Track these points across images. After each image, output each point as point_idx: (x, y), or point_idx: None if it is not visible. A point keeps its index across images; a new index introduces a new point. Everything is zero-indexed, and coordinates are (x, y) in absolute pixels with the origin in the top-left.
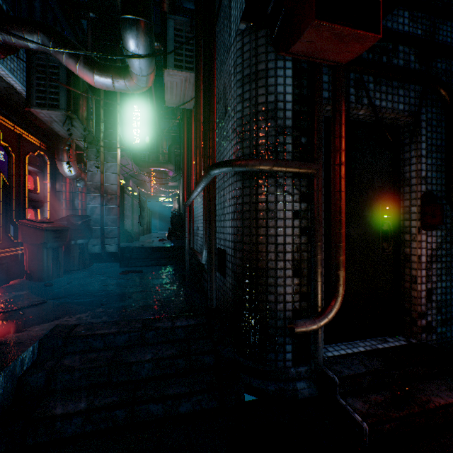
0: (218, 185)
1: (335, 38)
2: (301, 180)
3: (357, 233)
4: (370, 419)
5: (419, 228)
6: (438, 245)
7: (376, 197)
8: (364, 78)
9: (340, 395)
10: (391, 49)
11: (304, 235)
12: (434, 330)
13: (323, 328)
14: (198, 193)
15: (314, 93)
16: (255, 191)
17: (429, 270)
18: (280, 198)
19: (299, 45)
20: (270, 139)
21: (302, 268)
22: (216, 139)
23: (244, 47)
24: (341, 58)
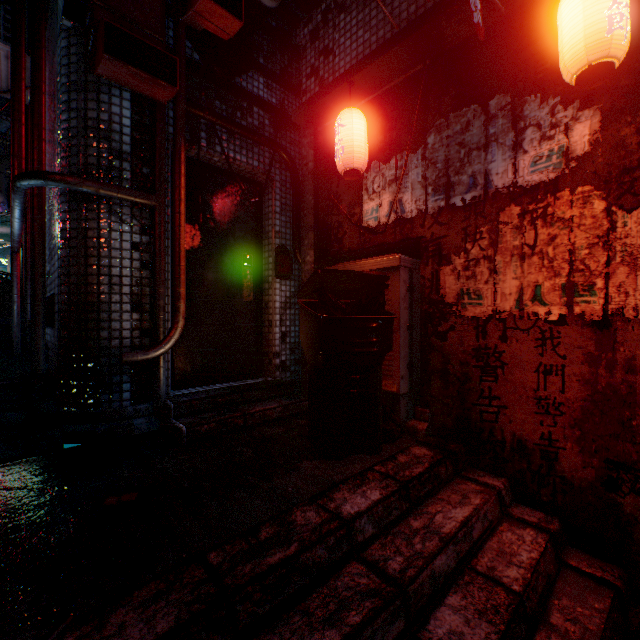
0: (51, 213)
1: (137, 77)
2: (143, 212)
3: (217, 277)
4: (192, 424)
5: (274, 277)
6: (292, 294)
7: (238, 246)
8: (218, 127)
9: (174, 418)
10: (246, 107)
11: (146, 269)
12: (289, 369)
13: (178, 372)
14: (19, 222)
15: (156, 125)
16: (84, 216)
17: (284, 315)
18: (116, 227)
19: (104, 71)
20: (103, 160)
21: (144, 304)
22: (50, 153)
23: (71, 48)
24: (157, 97)
